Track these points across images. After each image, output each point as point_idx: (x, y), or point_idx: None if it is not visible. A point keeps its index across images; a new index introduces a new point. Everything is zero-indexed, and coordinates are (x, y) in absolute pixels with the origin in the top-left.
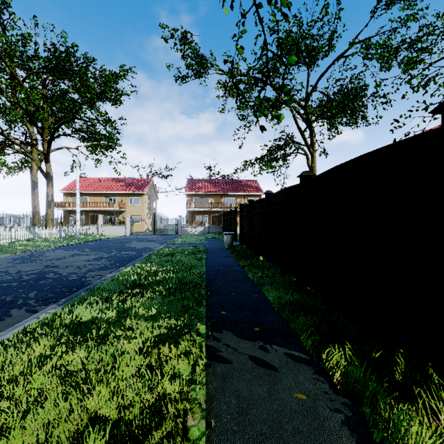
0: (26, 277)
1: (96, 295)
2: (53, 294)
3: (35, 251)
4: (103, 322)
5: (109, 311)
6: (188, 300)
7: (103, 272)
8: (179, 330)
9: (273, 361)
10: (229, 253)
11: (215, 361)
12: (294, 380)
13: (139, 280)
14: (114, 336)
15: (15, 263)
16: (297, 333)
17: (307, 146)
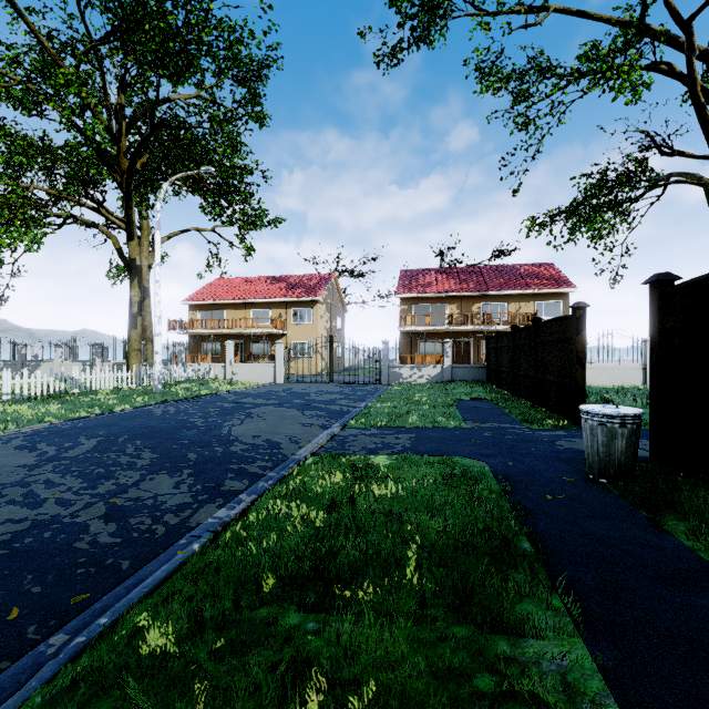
0: None
1: None
2: None
3: None
4: None
5: None
6: None
7: None
8: None
9: None
10: None
11: None
12: None
13: None
14: None
15: None
16: None
17: None
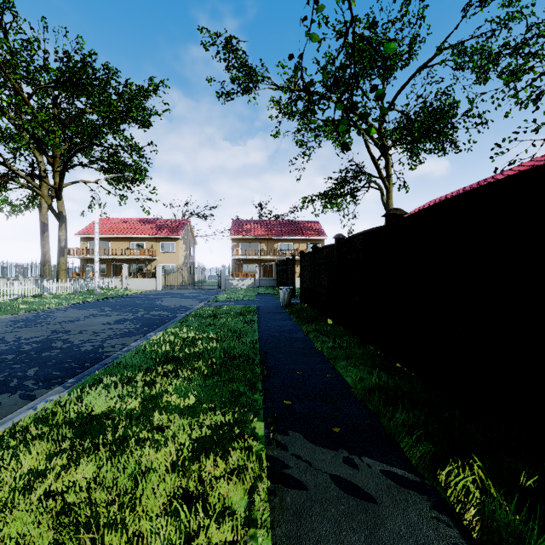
0: (27, 346)
1: (115, 375)
2: (59, 371)
3: (42, 311)
4: (122, 417)
5: (132, 399)
6: (238, 382)
7: (125, 340)
8: (227, 431)
9: (367, 484)
10: (287, 314)
11: (282, 485)
12: (404, 521)
13: (172, 352)
14: (136, 438)
15: (15, 327)
16: (394, 436)
17: (382, 179)
